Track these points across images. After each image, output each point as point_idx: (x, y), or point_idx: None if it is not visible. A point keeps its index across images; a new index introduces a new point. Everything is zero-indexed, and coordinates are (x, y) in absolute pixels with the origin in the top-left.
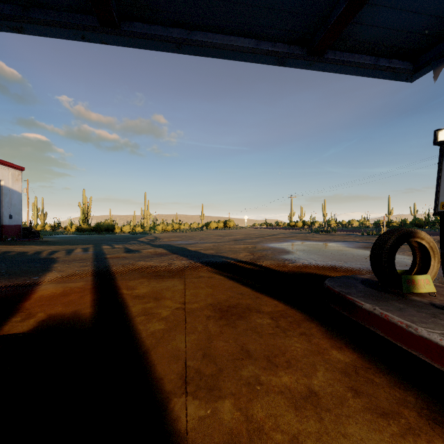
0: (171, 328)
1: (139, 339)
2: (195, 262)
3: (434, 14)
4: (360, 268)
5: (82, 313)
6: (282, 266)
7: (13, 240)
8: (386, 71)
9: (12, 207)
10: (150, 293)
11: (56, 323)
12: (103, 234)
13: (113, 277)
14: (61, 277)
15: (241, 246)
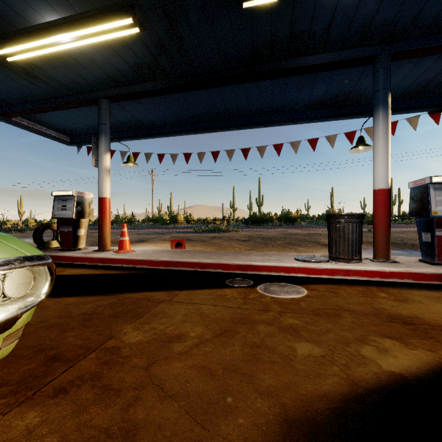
0: None
1: None
2: None
3: (73, 127)
4: None
5: None
6: None
7: None
8: (54, 138)
9: None
10: None
11: None
12: None
13: None
14: None
15: None
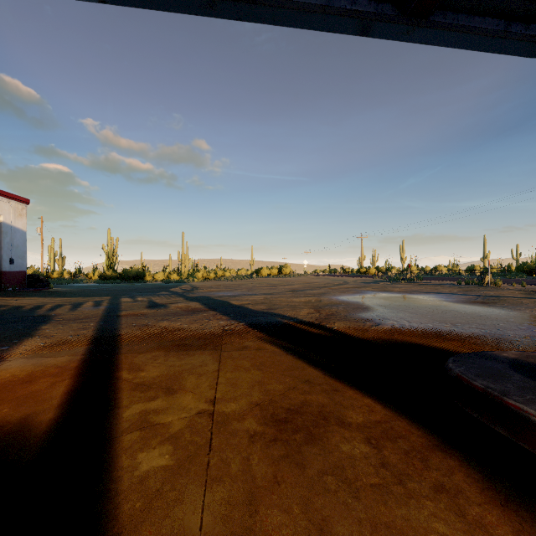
0: (181, 465)
1: (112, 498)
2: (239, 323)
3: None
4: (479, 334)
5: (35, 423)
6: (362, 329)
7: (14, 290)
8: (521, 40)
9: (13, 249)
10: (162, 378)
11: None
12: (131, 283)
13: (117, 347)
14: (43, 346)
15: (301, 299)
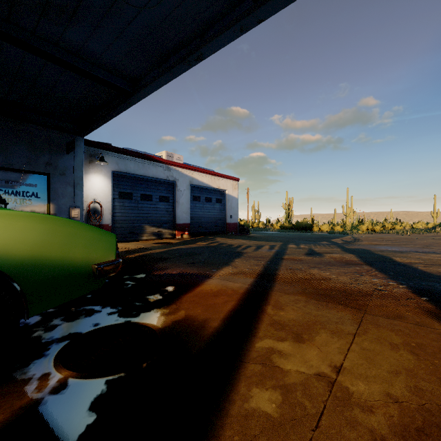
0: (282, 424)
1: (222, 416)
2: (399, 285)
3: None
4: None
5: (207, 326)
6: None
7: (232, 234)
8: None
9: (232, 210)
10: (296, 322)
11: (180, 329)
12: (301, 232)
13: (272, 284)
14: (231, 273)
15: None
